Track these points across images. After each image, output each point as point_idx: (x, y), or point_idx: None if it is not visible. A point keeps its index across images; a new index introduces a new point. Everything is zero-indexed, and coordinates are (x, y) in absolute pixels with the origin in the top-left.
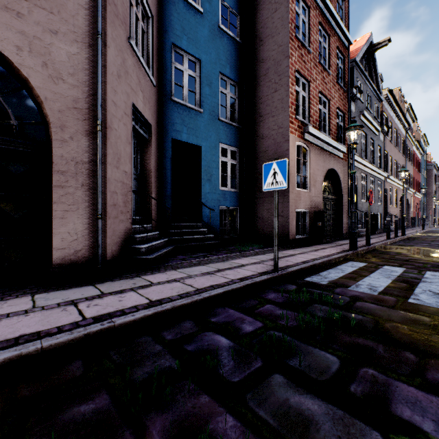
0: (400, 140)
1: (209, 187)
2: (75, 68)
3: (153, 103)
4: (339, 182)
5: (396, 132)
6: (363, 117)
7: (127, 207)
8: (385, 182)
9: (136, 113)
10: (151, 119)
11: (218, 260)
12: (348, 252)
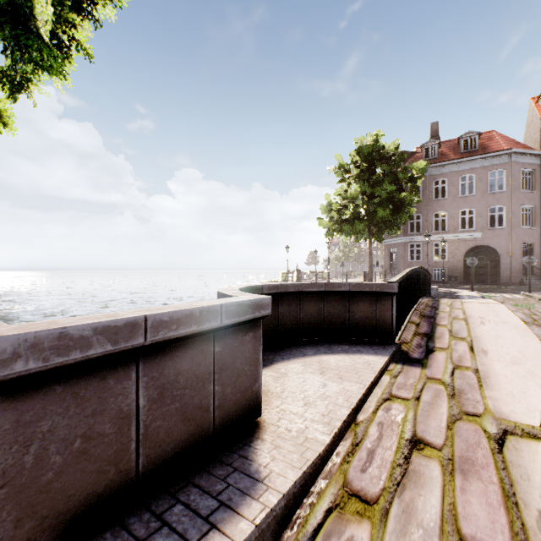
0: None
1: None
2: (504, 244)
3: (535, 234)
4: None
5: None
6: None
7: (519, 270)
8: None
9: (524, 243)
10: (533, 241)
11: None
12: None
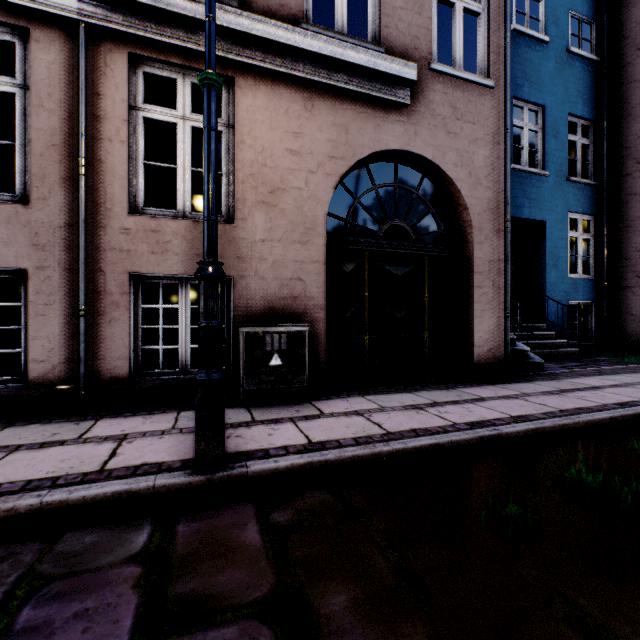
0: None
1: (555, 275)
2: (487, 170)
3: None
4: None
5: None
6: None
7: None
8: None
9: None
10: None
11: (623, 371)
12: None
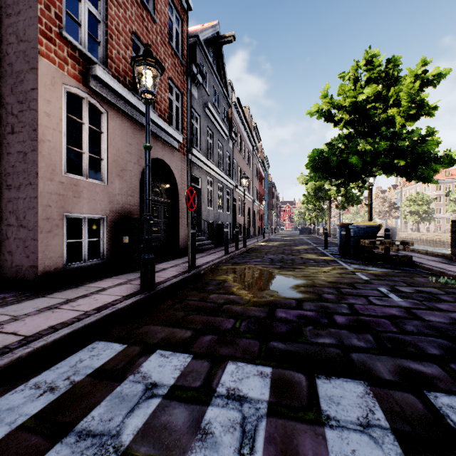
0: (248, 155)
1: None
2: None
3: None
4: (174, 180)
5: (245, 145)
6: (209, 112)
7: None
8: (234, 191)
9: None
10: None
11: None
12: (127, 301)
